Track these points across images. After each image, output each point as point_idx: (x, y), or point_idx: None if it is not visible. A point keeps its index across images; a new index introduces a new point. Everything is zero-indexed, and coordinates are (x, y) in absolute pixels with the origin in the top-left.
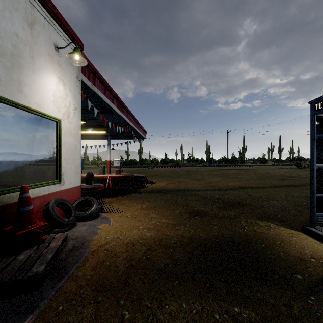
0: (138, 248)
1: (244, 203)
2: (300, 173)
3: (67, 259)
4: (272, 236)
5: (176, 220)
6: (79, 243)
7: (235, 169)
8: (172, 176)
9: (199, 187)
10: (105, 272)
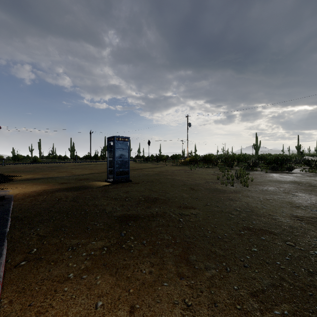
0: (38, 191)
1: (90, 178)
2: (130, 165)
3: (5, 197)
4: (94, 184)
5: (52, 186)
6: (2, 195)
7: (94, 164)
8: (36, 171)
9: (63, 175)
10: (29, 196)
